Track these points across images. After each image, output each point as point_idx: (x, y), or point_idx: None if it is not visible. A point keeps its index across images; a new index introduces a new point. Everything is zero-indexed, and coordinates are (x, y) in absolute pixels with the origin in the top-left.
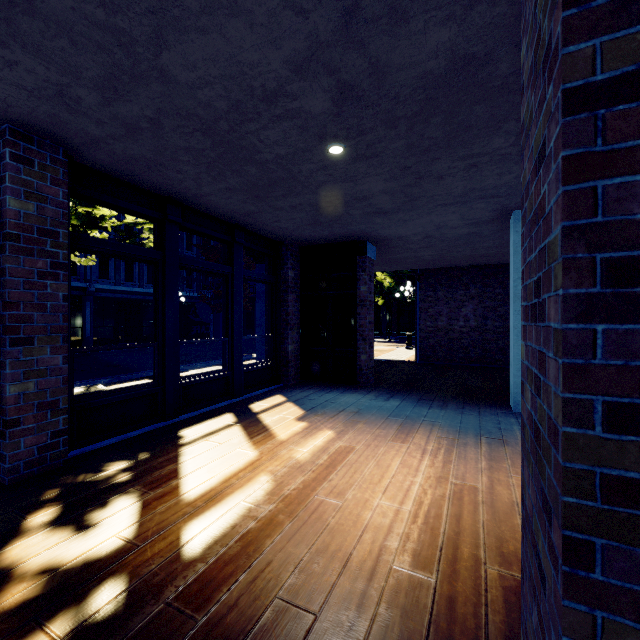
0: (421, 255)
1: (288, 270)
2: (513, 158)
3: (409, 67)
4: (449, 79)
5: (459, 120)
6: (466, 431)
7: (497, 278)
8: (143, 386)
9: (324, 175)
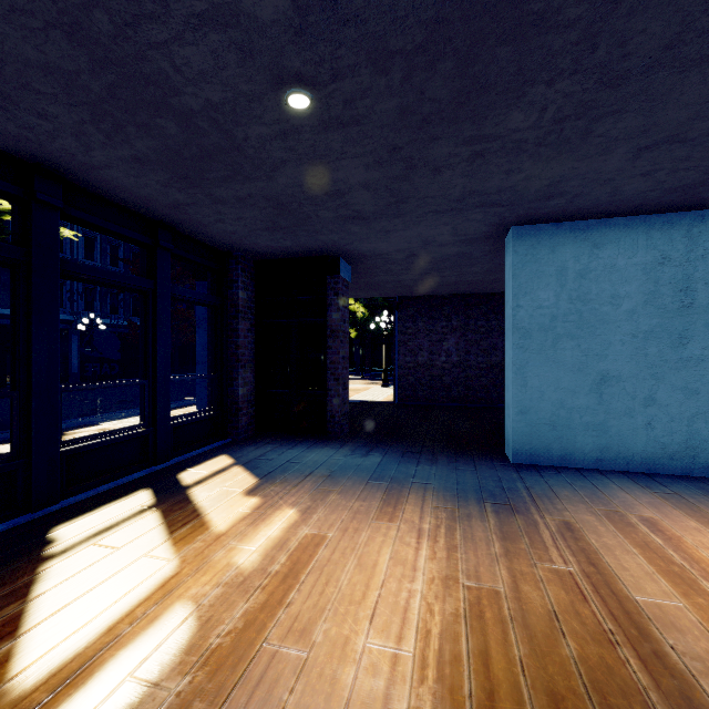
0: (402, 279)
1: (238, 290)
2: (528, 148)
3: None
4: None
5: (475, 72)
6: (466, 495)
7: (480, 309)
8: None
9: (283, 149)
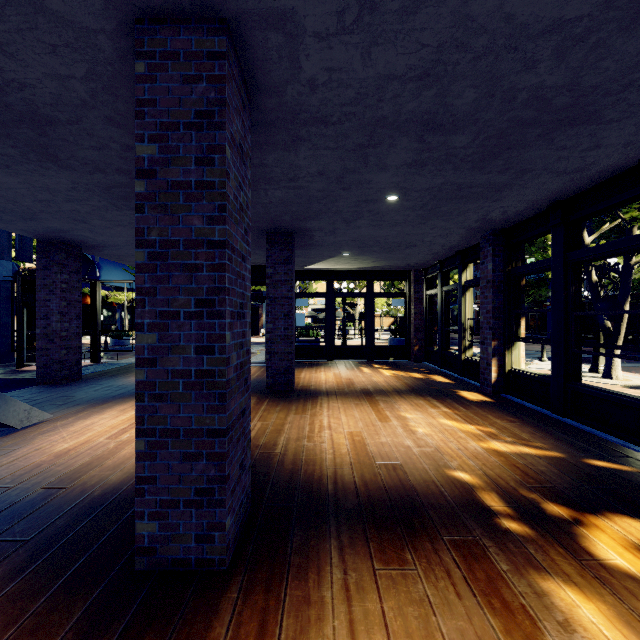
0: None
1: None
2: None
3: None
4: None
5: None
6: None
7: None
8: None
9: None
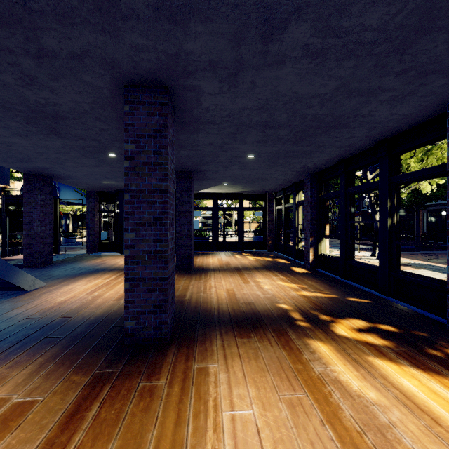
0: None
1: None
2: None
3: (216, 33)
4: (187, 5)
5: None
6: None
7: None
8: None
9: None
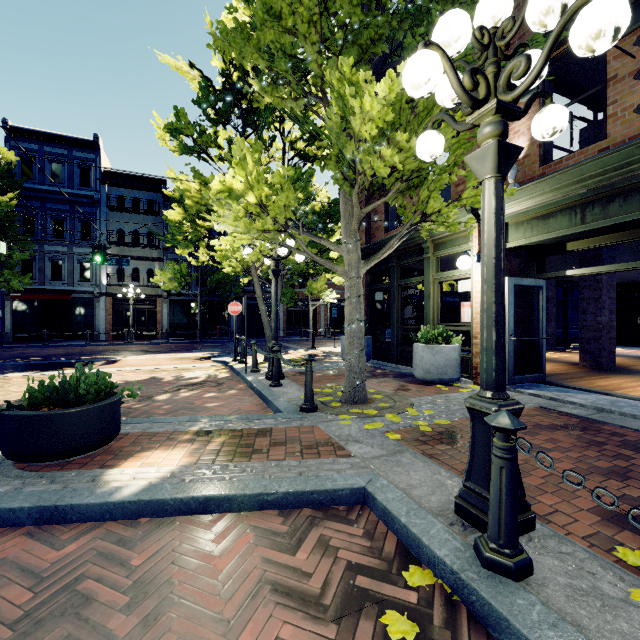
0: None
1: None
2: None
3: None
4: None
5: None
6: None
7: None
8: (562, 335)
9: (633, 274)
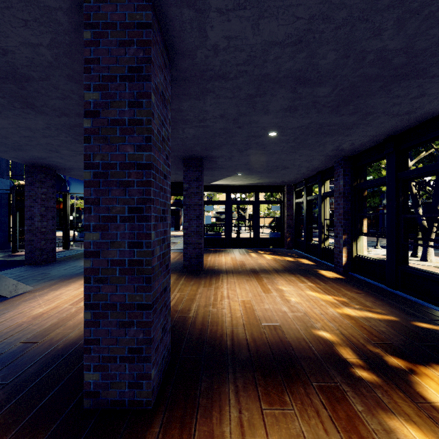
0: None
1: None
2: None
3: None
4: None
5: None
6: None
7: None
8: None
9: None
